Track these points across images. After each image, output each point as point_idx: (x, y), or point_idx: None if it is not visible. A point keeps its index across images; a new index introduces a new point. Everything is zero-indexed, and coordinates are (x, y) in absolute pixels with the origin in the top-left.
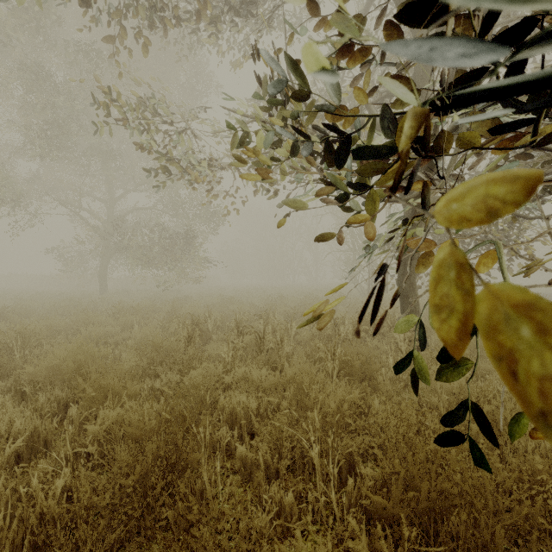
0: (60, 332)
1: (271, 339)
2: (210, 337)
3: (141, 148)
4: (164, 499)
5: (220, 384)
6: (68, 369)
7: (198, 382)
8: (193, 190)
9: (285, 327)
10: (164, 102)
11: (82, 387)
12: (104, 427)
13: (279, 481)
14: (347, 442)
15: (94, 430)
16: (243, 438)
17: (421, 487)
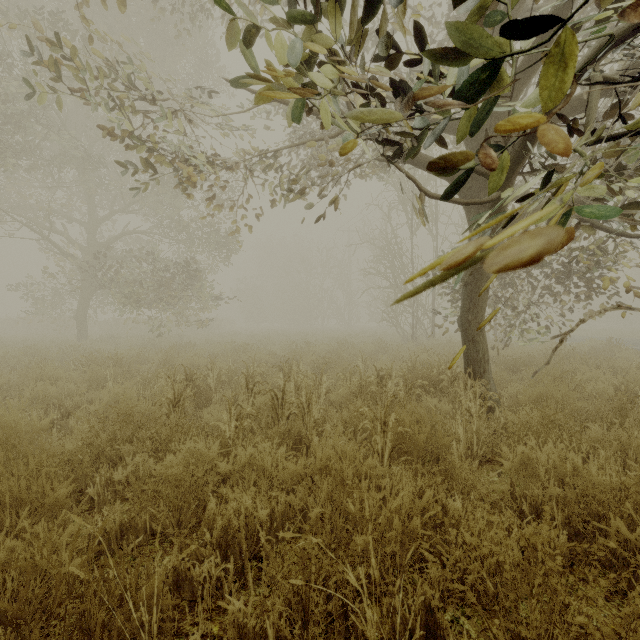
0: (2, 392)
1: (293, 401)
2: (211, 397)
3: (111, 134)
4: None
5: (215, 471)
6: None
7: (176, 475)
8: (188, 196)
9: (314, 382)
10: (144, 70)
11: None
12: None
13: None
14: (423, 590)
15: None
16: (245, 571)
17: None
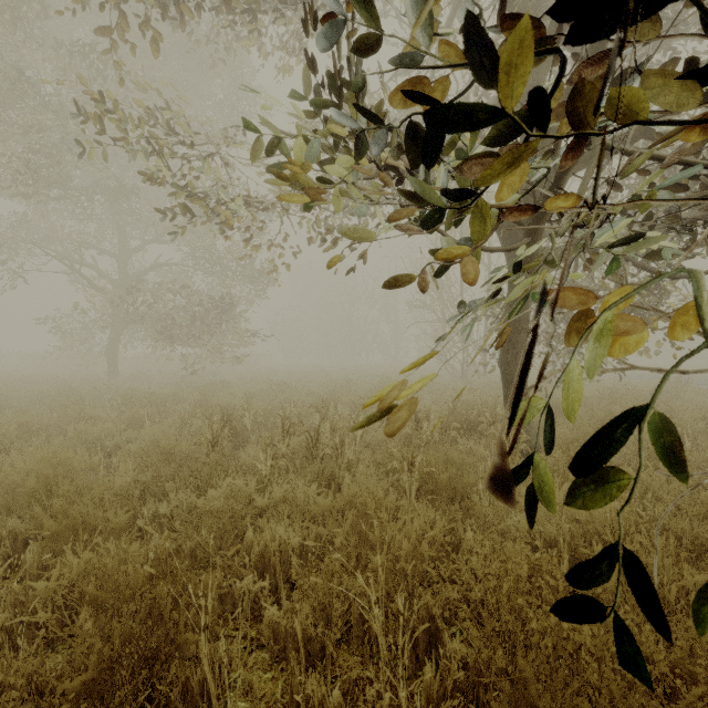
0: (43, 431)
1: (327, 442)
2: (248, 438)
3: (151, 179)
4: (139, 705)
5: (253, 507)
6: (26, 490)
7: (218, 507)
8: (225, 237)
9: (350, 424)
10: (182, 115)
11: (40, 519)
12: (64, 582)
13: (324, 663)
14: (426, 600)
15: (47, 589)
16: (279, 590)
17: (538, 700)
